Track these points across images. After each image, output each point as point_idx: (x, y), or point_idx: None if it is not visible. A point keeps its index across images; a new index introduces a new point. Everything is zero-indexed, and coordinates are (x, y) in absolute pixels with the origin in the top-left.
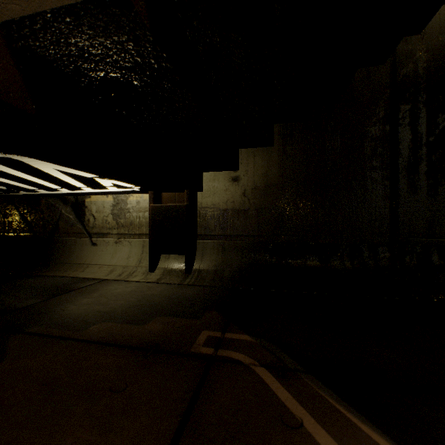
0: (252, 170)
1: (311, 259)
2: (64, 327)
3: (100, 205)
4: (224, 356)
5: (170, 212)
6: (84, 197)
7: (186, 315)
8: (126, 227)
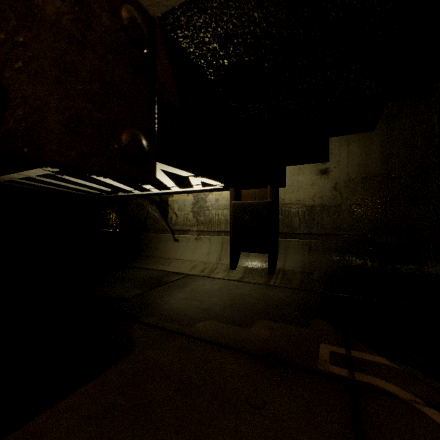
0: (345, 161)
1: (429, 265)
2: (173, 321)
3: (181, 203)
4: (367, 382)
5: (252, 209)
6: (167, 196)
7: (290, 321)
8: (206, 224)
